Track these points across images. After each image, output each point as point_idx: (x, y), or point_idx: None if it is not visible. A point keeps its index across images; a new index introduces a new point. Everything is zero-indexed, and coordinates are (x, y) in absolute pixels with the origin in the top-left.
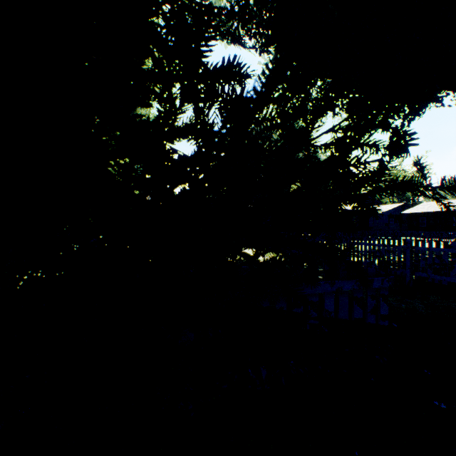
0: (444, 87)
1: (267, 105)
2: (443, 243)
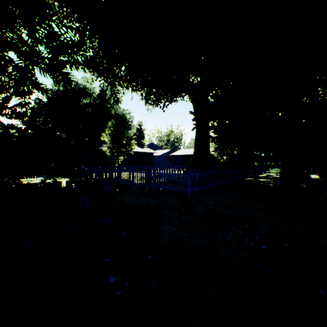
0: (182, 92)
1: (5, 110)
2: (166, 170)
